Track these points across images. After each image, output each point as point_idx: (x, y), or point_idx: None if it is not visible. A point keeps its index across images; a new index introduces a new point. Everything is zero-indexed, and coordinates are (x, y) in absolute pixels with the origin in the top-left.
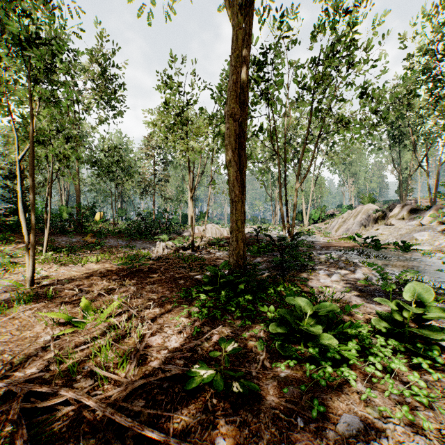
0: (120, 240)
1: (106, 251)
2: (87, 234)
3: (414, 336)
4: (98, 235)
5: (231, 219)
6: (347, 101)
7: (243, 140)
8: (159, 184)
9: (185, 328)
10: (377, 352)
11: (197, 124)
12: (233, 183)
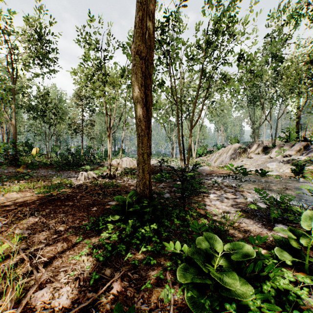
0: (50, 170)
1: (34, 180)
2: (21, 166)
3: (308, 262)
4: (30, 166)
5: (137, 152)
6: (229, 63)
7: (149, 82)
8: (86, 127)
9: (84, 272)
10: (296, 299)
11: (111, 73)
12: (140, 118)
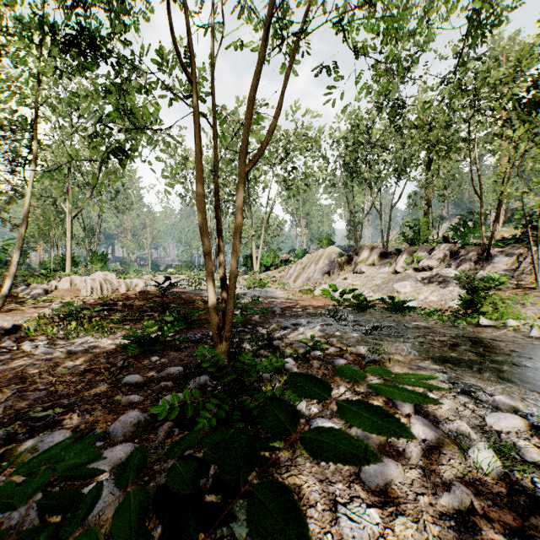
0: None
1: None
2: None
3: None
4: None
5: None
6: None
7: None
8: None
9: None
10: None
11: None
12: None
